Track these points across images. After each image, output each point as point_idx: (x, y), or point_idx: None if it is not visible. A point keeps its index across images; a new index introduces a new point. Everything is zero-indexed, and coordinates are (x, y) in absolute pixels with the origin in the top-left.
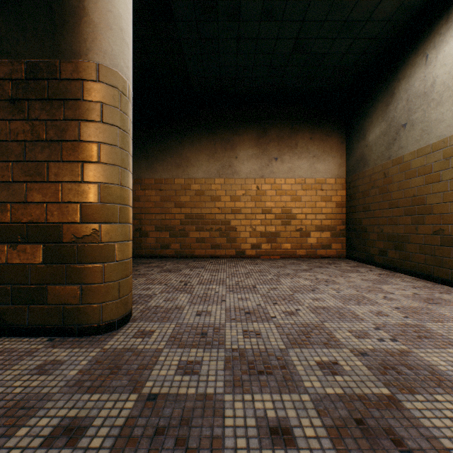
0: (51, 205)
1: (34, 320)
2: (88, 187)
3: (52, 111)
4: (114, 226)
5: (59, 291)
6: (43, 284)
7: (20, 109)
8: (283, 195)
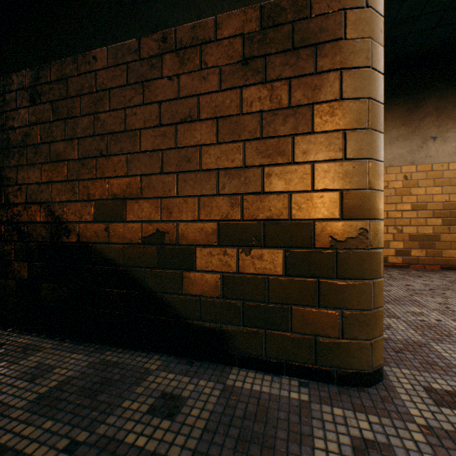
0: (296, 195)
1: (272, 351)
2: (351, 166)
3: (298, 64)
4: (380, 224)
5: (308, 316)
6: (285, 303)
7: (254, 70)
8: (445, 185)
